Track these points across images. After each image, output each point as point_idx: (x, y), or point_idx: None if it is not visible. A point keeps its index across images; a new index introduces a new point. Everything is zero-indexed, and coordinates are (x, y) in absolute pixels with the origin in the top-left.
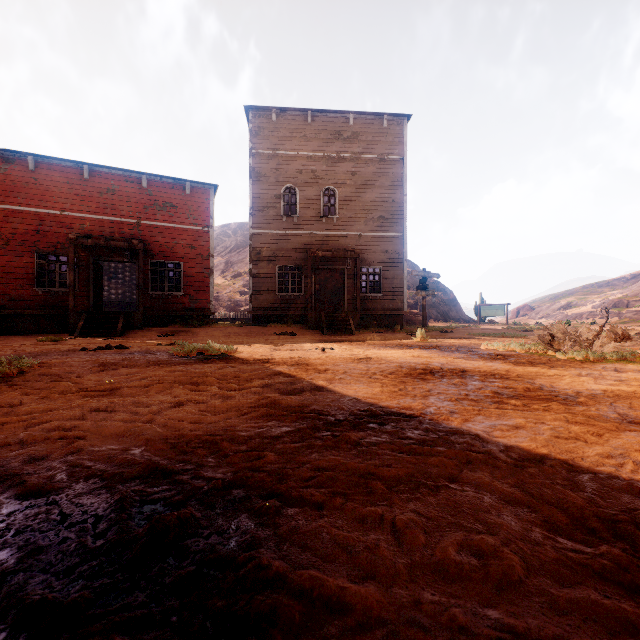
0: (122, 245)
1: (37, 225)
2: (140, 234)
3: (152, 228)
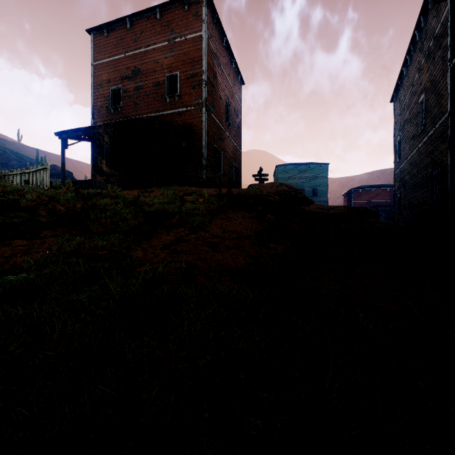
0: (388, 209)
1: (361, 205)
2: (386, 204)
3: (390, 202)
